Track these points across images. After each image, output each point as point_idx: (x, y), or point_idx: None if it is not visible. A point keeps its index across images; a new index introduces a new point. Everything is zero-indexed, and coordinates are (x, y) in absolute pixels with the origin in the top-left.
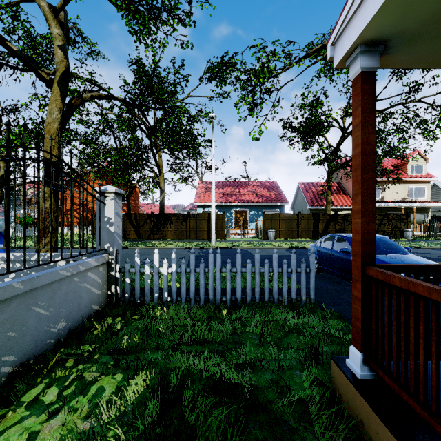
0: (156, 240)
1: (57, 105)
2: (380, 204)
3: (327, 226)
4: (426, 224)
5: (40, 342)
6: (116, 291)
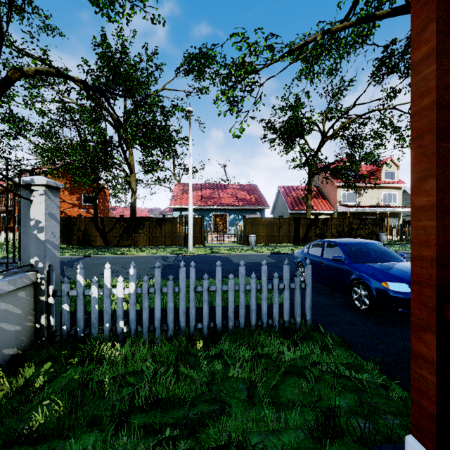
0: (126, 247)
1: None
2: (357, 208)
3: (308, 230)
4: (398, 229)
5: None
6: (49, 323)
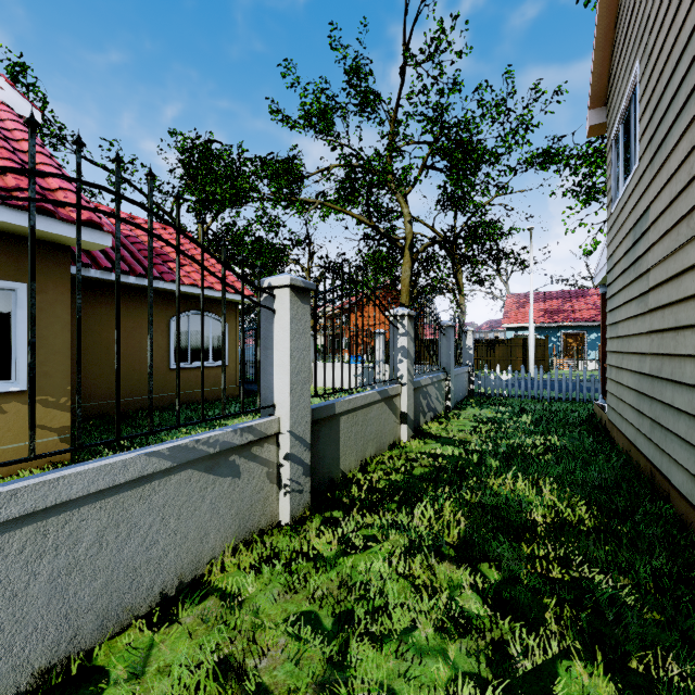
0: None
1: (408, 265)
2: None
3: None
4: None
5: (458, 397)
6: (473, 388)
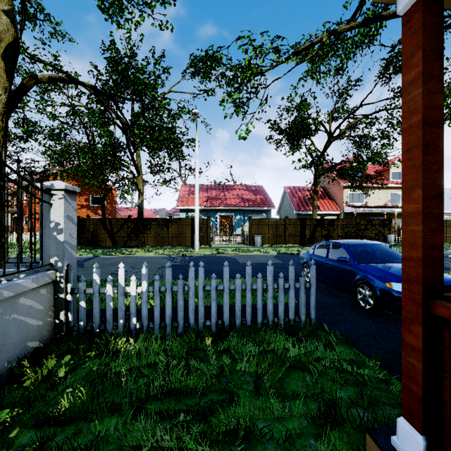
0: (133, 247)
1: (1, 83)
2: (364, 209)
3: (314, 231)
4: None
5: None
6: (67, 319)
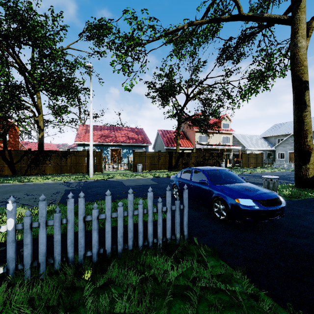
0: (33, 175)
1: None
2: (207, 146)
3: (177, 160)
4: (230, 159)
5: None
6: None
